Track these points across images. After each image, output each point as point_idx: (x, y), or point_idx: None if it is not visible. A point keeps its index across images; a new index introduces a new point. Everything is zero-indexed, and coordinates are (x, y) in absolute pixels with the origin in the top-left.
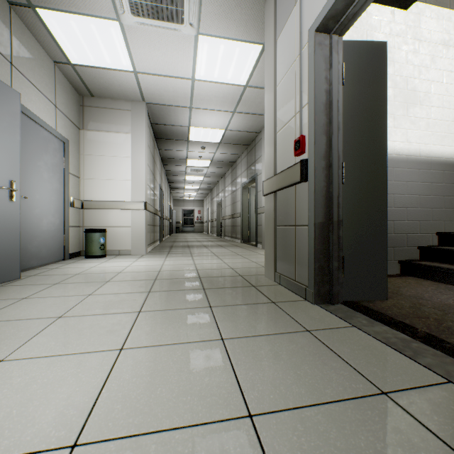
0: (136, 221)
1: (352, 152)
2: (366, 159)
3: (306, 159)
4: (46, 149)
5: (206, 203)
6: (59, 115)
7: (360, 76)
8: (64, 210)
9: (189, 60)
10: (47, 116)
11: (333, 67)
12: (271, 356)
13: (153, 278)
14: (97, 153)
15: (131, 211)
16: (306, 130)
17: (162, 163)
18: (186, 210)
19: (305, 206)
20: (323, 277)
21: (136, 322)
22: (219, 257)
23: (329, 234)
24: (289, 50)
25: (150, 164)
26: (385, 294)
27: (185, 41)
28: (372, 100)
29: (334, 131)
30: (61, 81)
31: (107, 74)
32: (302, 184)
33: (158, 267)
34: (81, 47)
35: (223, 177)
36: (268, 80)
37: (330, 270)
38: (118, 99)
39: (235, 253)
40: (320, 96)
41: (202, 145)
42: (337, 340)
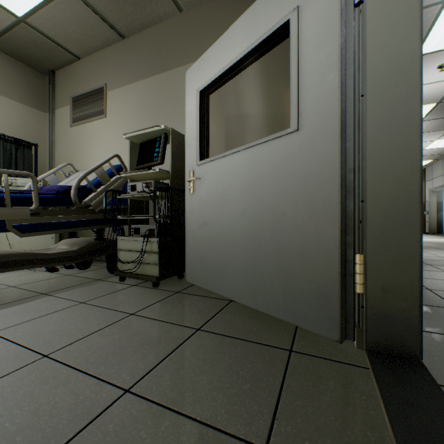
0: None
1: None
2: None
3: None
4: None
5: None
6: None
7: None
8: None
9: None
10: None
11: None
12: None
13: None
14: None
15: None
16: None
17: None
18: None
19: None
20: None
21: None
22: None
23: None
24: None
25: None
26: None
27: None
28: None
29: None
30: None
31: None
32: None
33: None
34: None
35: None
36: None
37: None
38: None
39: None
40: None
41: None
42: None
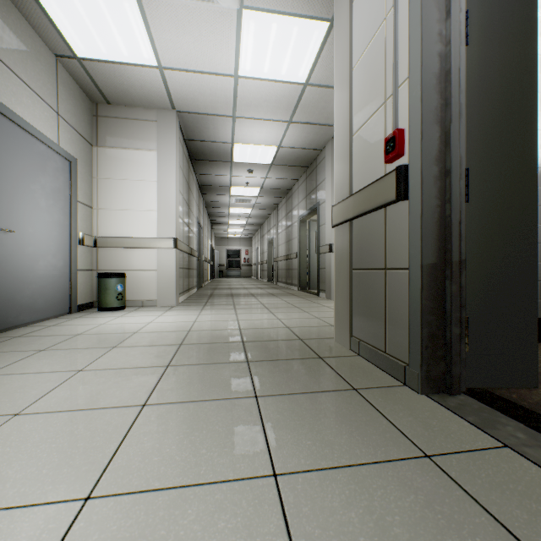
0: (164, 263)
1: (481, 152)
2: (503, 164)
3: (405, 164)
4: (43, 168)
5: (255, 241)
6: (63, 126)
7: (493, 31)
8: (71, 249)
9: (230, 48)
10: (46, 126)
11: (451, 15)
12: (372, 530)
13: (178, 342)
14: (115, 176)
15: (158, 251)
16: (406, 121)
17: (200, 192)
18: (230, 250)
19: (403, 239)
20: (435, 351)
21: (132, 428)
22: (270, 311)
23: (445, 282)
24: (374, 6)
25: (182, 191)
26: (535, 377)
27: (224, 19)
28: (513, 69)
29: (453, 118)
30: (66, 82)
31: (124, 71)
32: (398, 204)
33: (188, 324)
34: (87, 33)
35: (276, 209)
36: (340, 61)
37: (446, 340)
38: (141, 107)
39: (291, 305)
40: (431, 63)
41: (249, 167)
42: (490, 485)
